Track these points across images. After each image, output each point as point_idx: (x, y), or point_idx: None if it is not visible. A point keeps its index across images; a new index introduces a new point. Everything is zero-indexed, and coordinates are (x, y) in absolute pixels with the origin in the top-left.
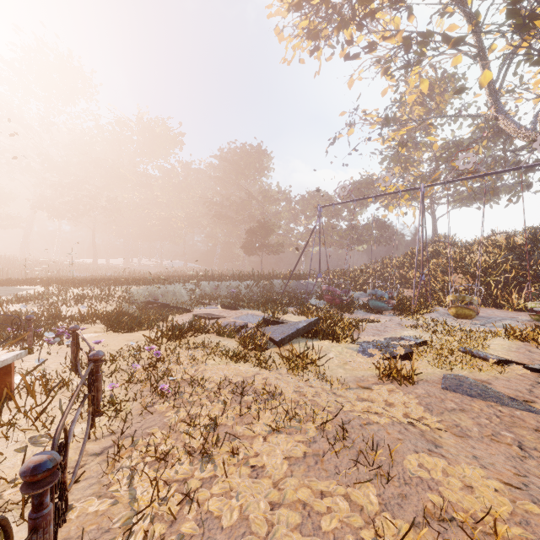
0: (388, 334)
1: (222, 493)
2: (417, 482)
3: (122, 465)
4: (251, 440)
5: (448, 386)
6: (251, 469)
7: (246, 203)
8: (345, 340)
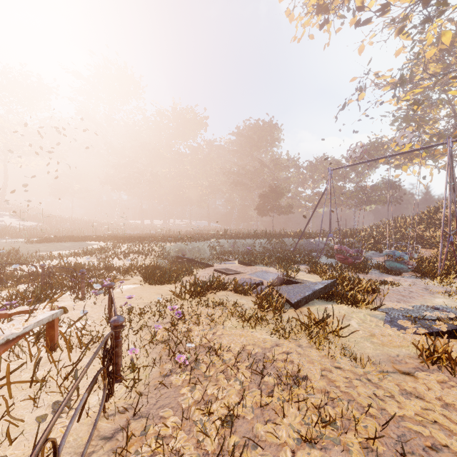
0: (416, 301)
1: None
2: None
3: None
4: (276, 449)
5: None
6: None
7: (259, 171)
8: (367, 306)
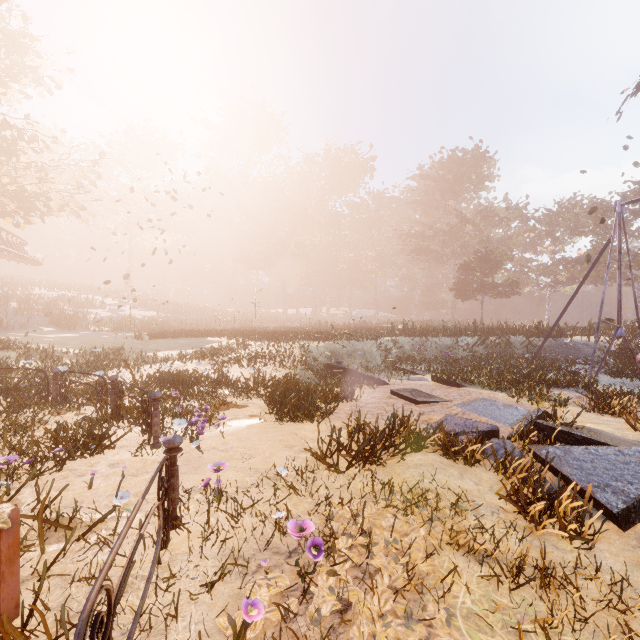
0: None
1: None
2: None
3: None
4: None
5: None
6: None
7: (457, 230)
8: None
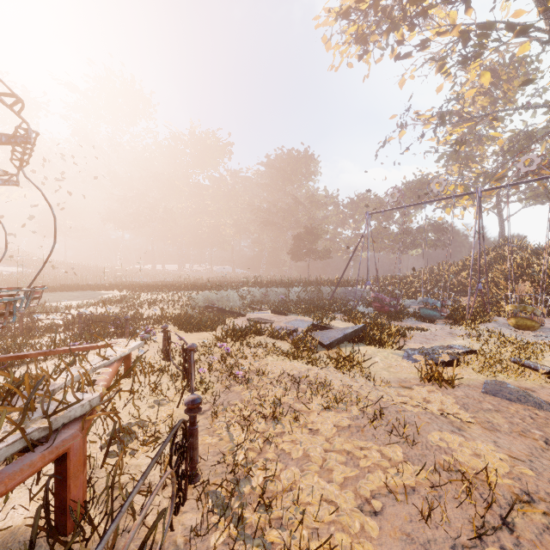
0: (436, 342)
1: (290, 440)
2: (436, 448)
3: (220, 420)
4: (308, 414)
5: (488, 390)
6: (309, 431)
7: (293, 209)
8: (391, 346)
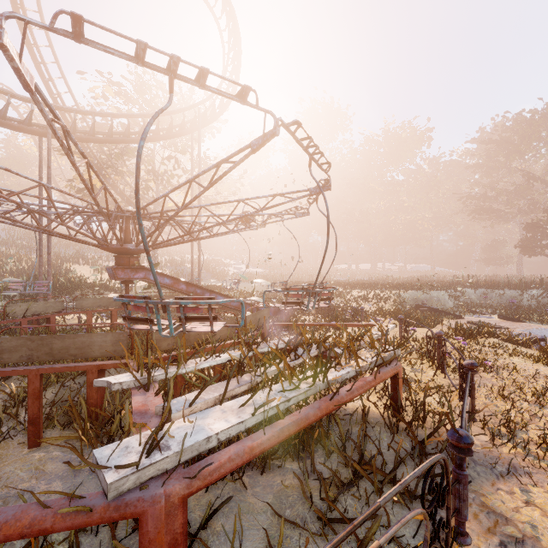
0: None
1: None
2: None
3: (478, 392)
4: None
5: None
6: None
7: (523, 189)
8: None
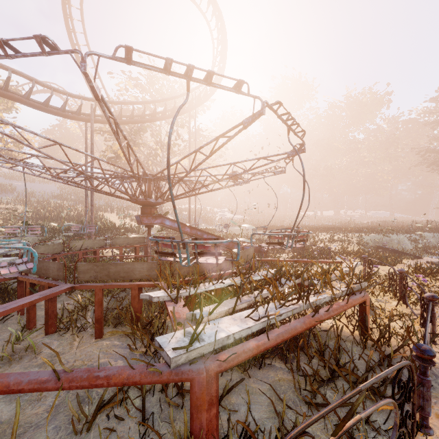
0: None
1: None
2: None
3: (438, 321)
4: None
5: None
6: None
7: None
8: None
